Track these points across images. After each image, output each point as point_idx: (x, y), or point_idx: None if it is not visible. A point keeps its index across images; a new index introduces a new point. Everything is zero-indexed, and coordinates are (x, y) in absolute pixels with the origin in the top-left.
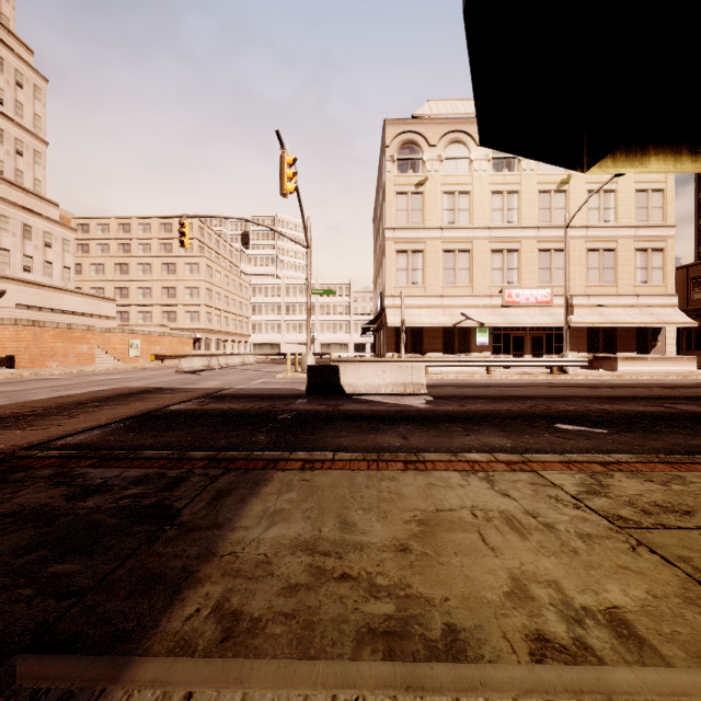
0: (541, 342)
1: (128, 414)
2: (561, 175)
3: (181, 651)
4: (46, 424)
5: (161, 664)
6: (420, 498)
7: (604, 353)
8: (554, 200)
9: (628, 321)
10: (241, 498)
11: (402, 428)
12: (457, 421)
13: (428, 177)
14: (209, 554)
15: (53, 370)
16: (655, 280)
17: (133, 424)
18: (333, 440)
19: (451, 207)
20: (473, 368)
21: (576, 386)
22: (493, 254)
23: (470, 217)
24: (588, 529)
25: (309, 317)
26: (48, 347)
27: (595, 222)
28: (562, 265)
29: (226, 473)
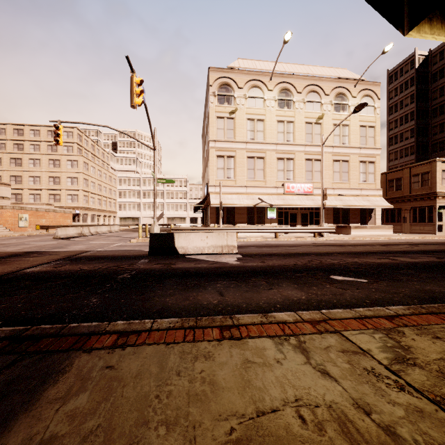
0: (307, 217)
1: None
2: (318, 113)
3: None
4: None
5: None
6: (236, 390)
7: (342, 224)
8: (314, 129)
9: (356, 204)
10: (4, 417)
11: (219, 284)
12: (261, 275)
13: (238, 108)
14: None
15: None
16: (370, 180)
17: None
18: (159, 300)
19: (252, 129)
20: (266, 234)
21: (331, 245)
22: (278, 161)
23: (264, 136)
24: (435, 433)
25: (155, 198)
26: None
27: (337, 144)
28: (319, 169)
29: (16, 362)
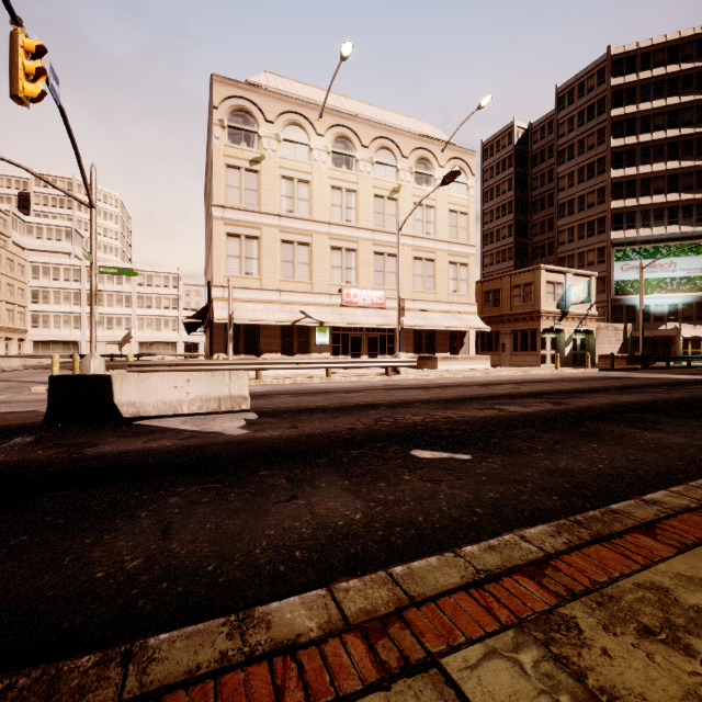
0: (376, 343)
1: None
2: (393, 184)
3: None
4: None
5: None
6: None
7: (426, 353)
8: (387, 207)
9: (444, 325)
10: None
11: (176, 497)
12: (281, 460)
13: (265, 156)
14: None
15: None
16: (462, 291)
17: None
18: None
19: (290, 194)
20: (313, 370)
21: (411, 387)
22: (333, 251)
23: (310, 209)
24: None
25: (94, 304)
26: None
27: (420, 233)
28: (394, 270)
29: None
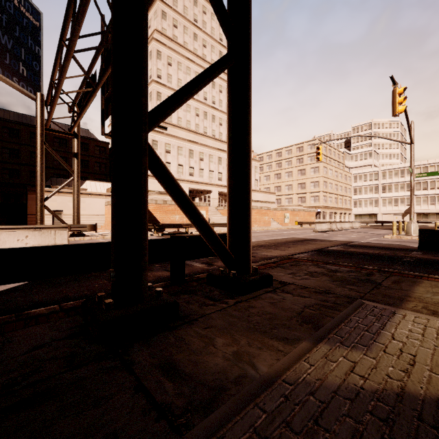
0: None
1: (311, 249)
2: None
3: (416, 311)
4: (282, 249)
5: (411, 312)
6: None
7: None
8: None
9: None
10: (409, 285)
11: None
12: None
13: None
14: (407, 296)
15: (256, 228)
16: None
17: (318, 253)
18: None
19: None
20: None
21: None
22: None
23: None
24: None
25: (412, 194)
26: (254, 218)
27: None
28: None
29: (392, 276)
